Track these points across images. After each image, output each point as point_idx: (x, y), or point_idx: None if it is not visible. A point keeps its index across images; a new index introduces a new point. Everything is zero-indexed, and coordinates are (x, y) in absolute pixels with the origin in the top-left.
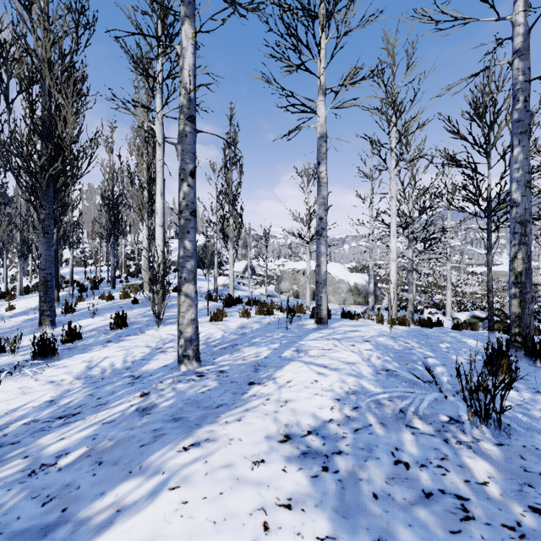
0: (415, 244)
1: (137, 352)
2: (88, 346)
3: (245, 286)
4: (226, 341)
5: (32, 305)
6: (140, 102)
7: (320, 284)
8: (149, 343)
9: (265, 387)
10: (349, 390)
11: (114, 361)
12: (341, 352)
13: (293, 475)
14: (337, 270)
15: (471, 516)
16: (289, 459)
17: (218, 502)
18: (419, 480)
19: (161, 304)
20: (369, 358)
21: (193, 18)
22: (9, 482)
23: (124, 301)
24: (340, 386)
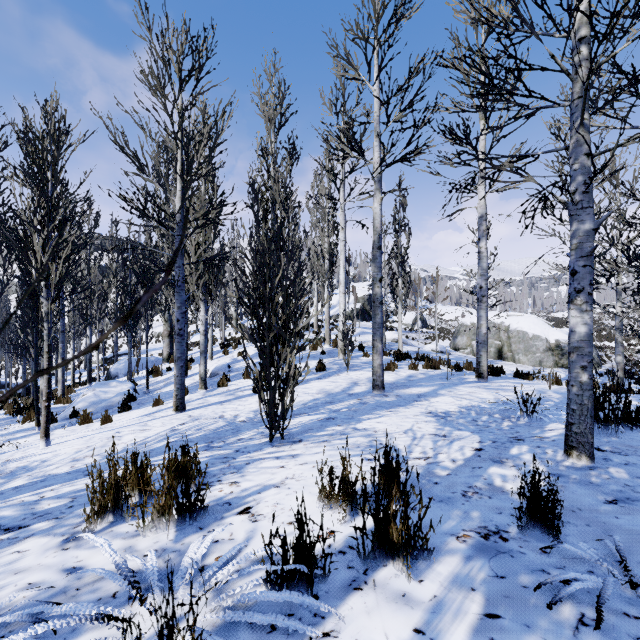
0: (625, 297)
1: (343, 384)
2: (308, 380)
3: (414, 340)
4: (398, 383)
5: (251, 353)
6: (327, 195)
7: (480, 344)
8: (347, 380)
9: (423, 402)
10: (470, 405)
11: (333, 387)
12: (482, 394)
13: (429, 418)
14: (531, 324)
15: (487, 427)
16: (429, 416)
17: (401, 419)
18: (478, 423)
19: (349, 356)
20: (500, 398)
21: (380, 189)
22: (328, 412)
23: (313, 352)
24: (466, 404)
